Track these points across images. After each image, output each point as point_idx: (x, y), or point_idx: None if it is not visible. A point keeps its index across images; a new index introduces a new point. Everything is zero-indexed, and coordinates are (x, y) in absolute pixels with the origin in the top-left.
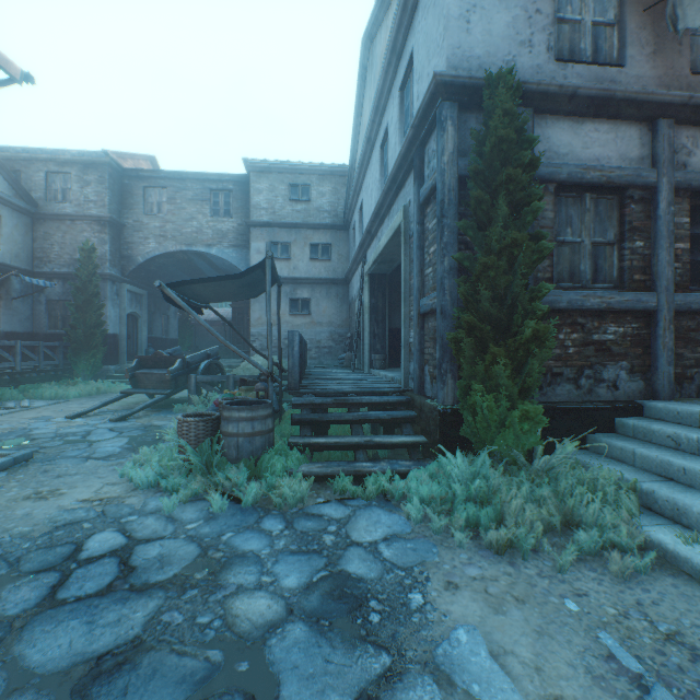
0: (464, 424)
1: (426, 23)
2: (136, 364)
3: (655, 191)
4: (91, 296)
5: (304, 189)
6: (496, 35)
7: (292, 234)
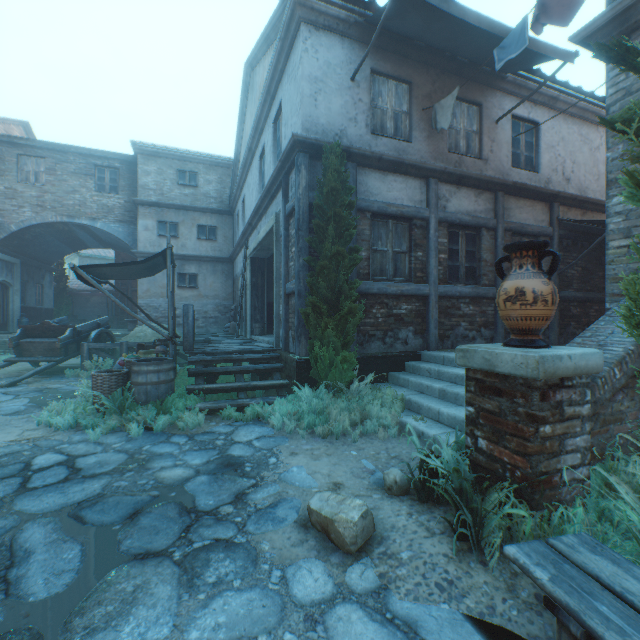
0: (312, 369)
1: (290, 88)
2: (20, 334)
3: (428, 222)
4: None
5: (192, 176)
6: (334, 112)
7: (180, 215)
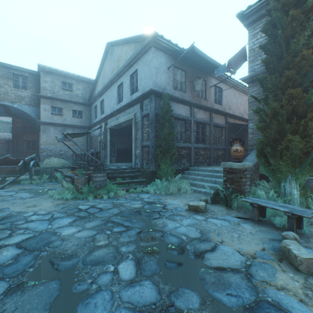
0: (157, 174)
1: (144, 67)
2: None
3: (191, 122)
4: None
5: (70, 85)
6: (162, 80)
7: (64, 104)
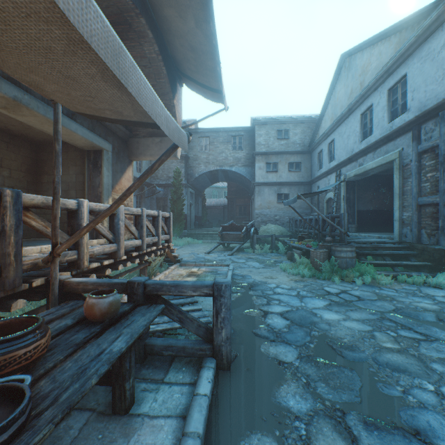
0: None
1: (422, 66)
2: (221, 229)
3: None
4: (179, 195)
5: (285, 132)
6: None
7: (278, 158)
